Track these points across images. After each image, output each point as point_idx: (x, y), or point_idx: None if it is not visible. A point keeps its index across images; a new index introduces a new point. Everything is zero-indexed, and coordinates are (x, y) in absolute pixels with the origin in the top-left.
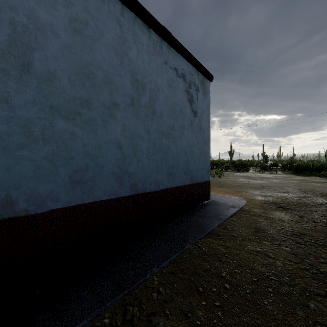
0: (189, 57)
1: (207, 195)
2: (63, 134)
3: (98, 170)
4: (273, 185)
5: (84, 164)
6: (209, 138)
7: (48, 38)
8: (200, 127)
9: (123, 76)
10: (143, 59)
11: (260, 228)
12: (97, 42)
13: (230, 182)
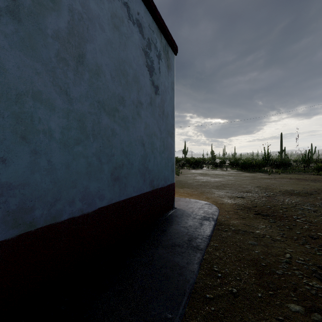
0: (148, 1)
1: (171, 203)
2: None
3: None
4: (232, 183)
5: None
6: (173, 128)
7: None
8: (163, 111)
9: None
10: None
11: (261, 263)
12: None
13: (190, 181)
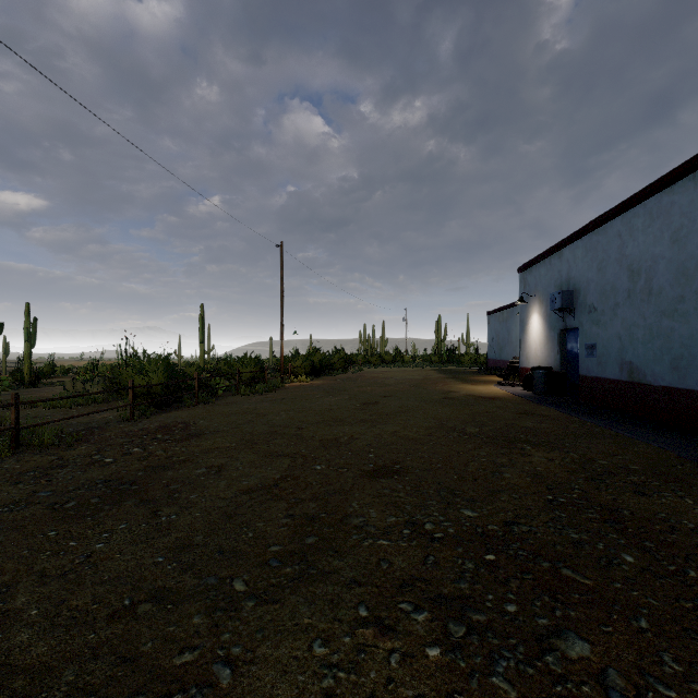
0: None
1: None
2: (667, 330)
3: (691, 360)
4: None
5: (679, 353)
6: None
7: (659, 264)
8: None
9: None
10: None
11: (697, 488)
12: (690, 234)
13: None
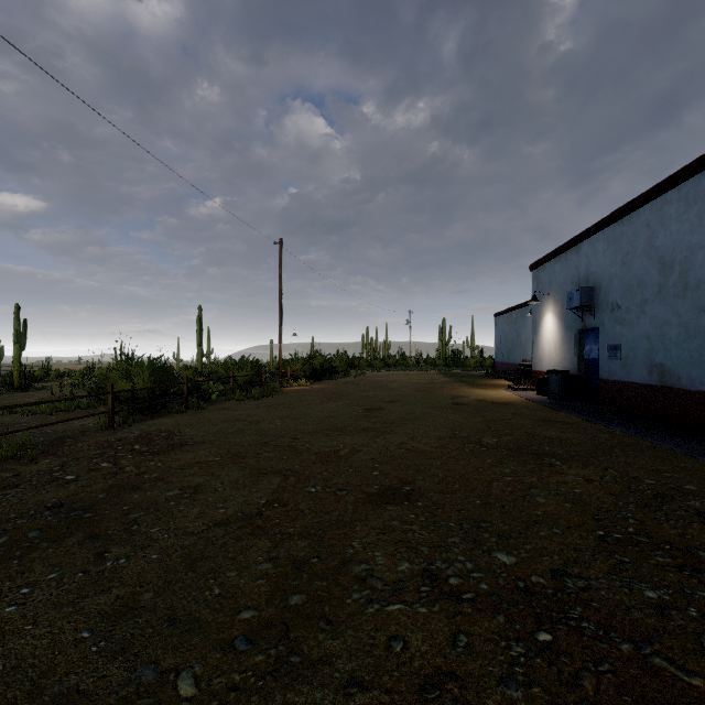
0: None
1: None
2: None
3: None
4: None
5: None
6: None
7: (697, 254)
8: None
9: None
10: None
11: None
12: None
13: None
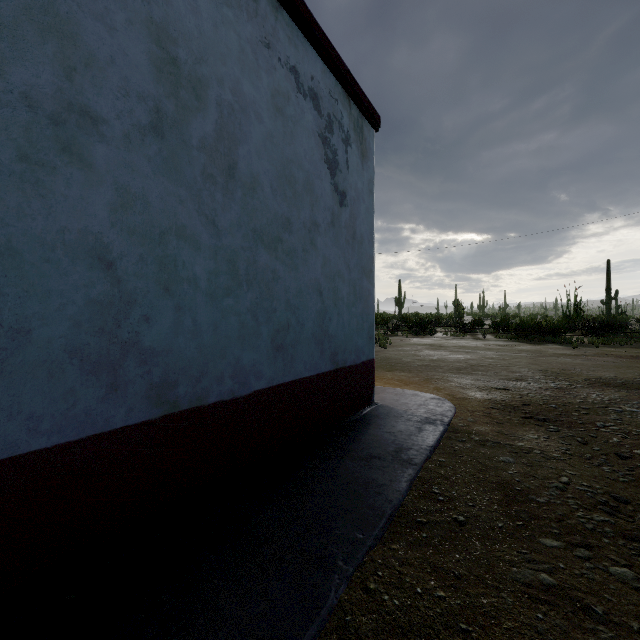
0: (328, 53)
1: (368, 395)
2: None
3: None
4: (490, 364)
5: None
6: (372, 261)
7: None
8: (353, 234)
9: (122, 31)
10: (198, 3)
11: (514, 487)
12: None
13: (407, 359)
